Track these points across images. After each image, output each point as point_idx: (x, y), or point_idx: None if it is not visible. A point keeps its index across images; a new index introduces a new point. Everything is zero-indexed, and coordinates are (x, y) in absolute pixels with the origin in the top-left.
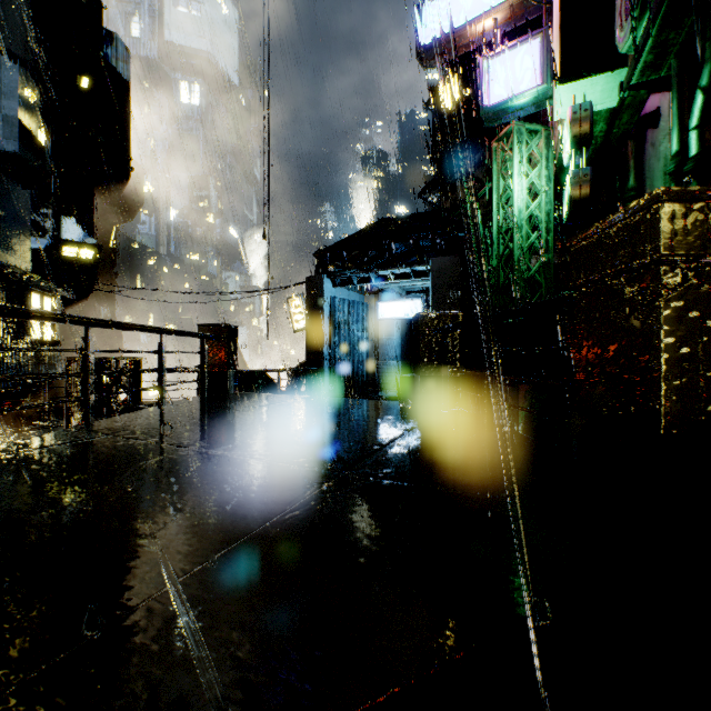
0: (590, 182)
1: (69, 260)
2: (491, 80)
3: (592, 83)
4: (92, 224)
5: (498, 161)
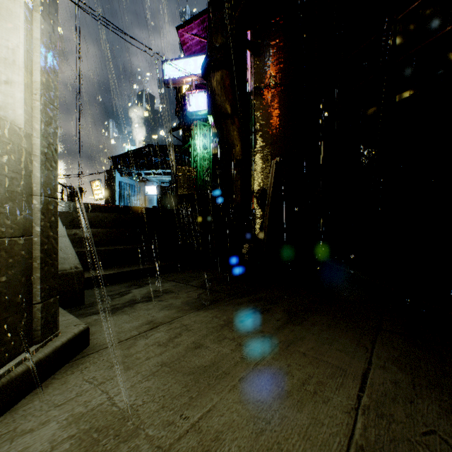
0: (217, 149)
1: None
2: (190, 102)
3: None
4: None
5: (193, 133)
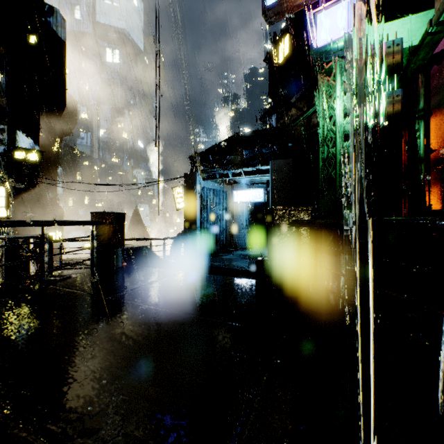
0: (401, 101)
1: (19, 161)
2: (318, 28)
3: (403, 23)
4: (38, 137)
5: (323, 89)
